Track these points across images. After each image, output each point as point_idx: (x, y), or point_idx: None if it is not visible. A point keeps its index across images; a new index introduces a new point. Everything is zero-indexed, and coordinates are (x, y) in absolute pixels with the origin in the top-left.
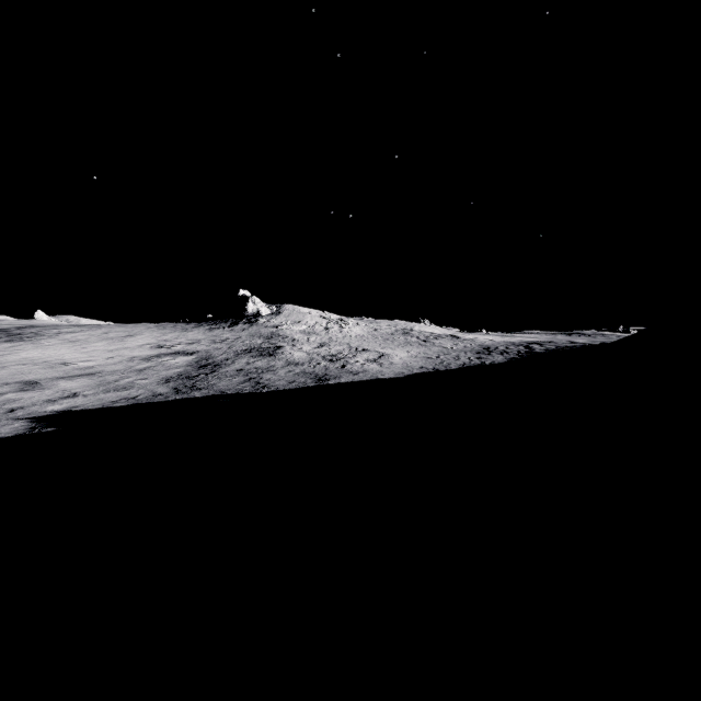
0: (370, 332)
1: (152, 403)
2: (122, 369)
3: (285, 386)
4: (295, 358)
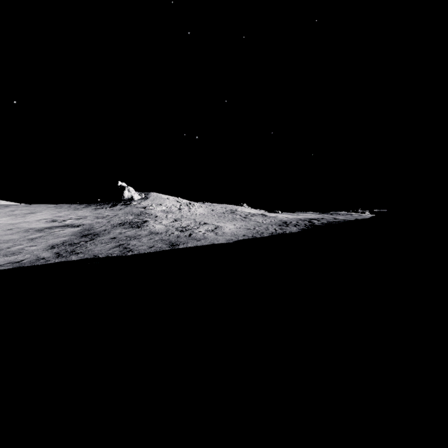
0: (209, 211)
1: (32, 266)
2: (16, 238)
3: (145, 250)
4: (156, 229)
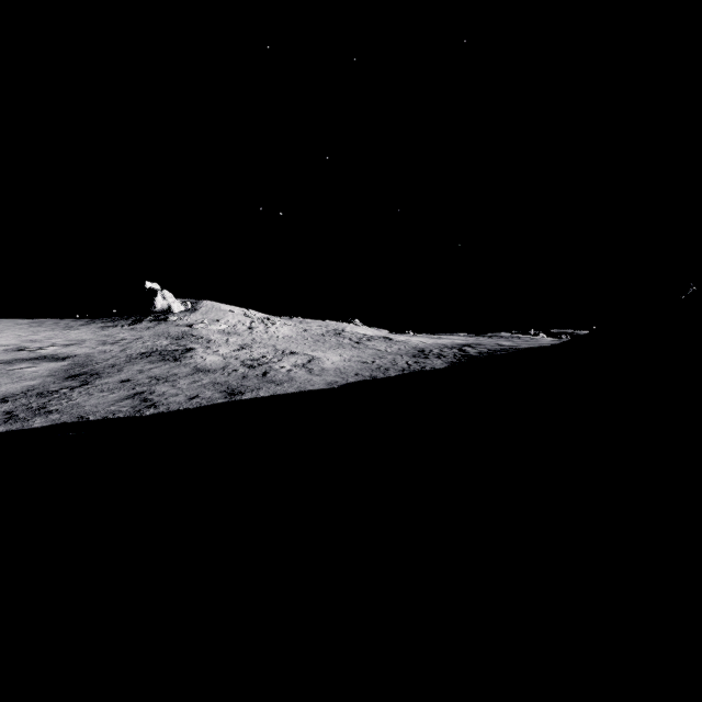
0: (300, 333)
1: None
2: None
3: (181, 404)
4: (206, 364)
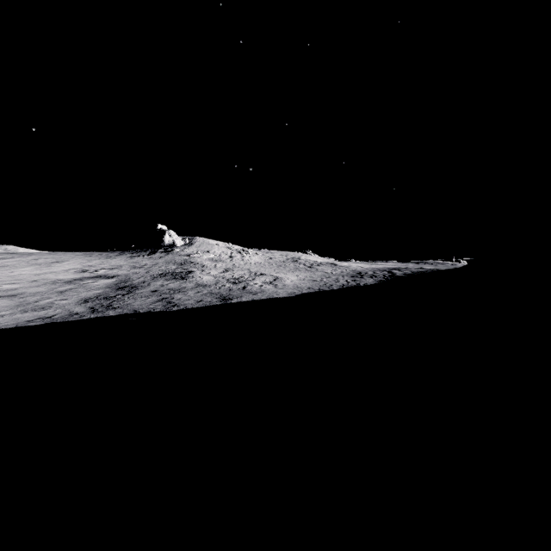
0: (266, 260)
1: (66, 322)
2: (44, 291)
3: (193, 304)
4: (203, 281)
